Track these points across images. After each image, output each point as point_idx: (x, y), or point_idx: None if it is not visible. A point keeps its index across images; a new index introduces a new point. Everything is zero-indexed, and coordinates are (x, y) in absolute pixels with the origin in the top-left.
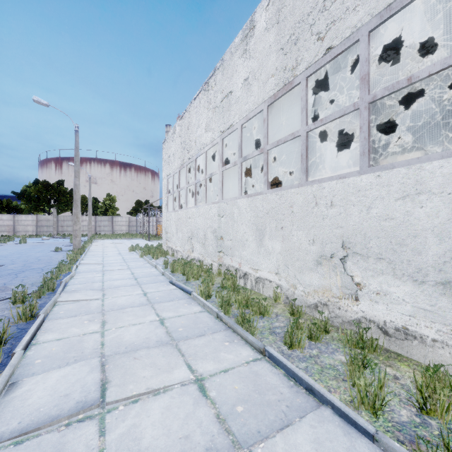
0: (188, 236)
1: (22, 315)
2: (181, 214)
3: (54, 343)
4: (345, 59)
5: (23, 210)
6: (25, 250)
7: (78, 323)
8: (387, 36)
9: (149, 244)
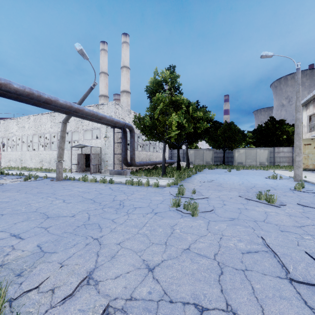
0: (8, 160)
1: None
2: (4, 153)
3: None
4: None
5: None
6: None
7: None
8: None
9: None
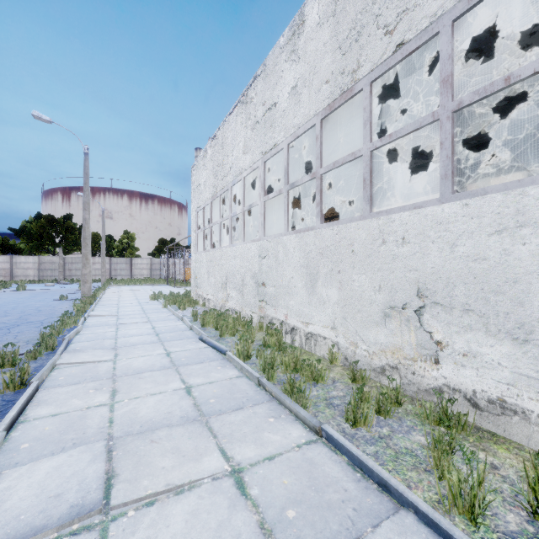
0: (222, 281)
1: (10, 382)
2: (214, 255)
3: (47, 420)
4: (416, 63)
5: (23, 250)
6: (23, 299)
7: (81, 393)
8: (468, 34)
9: (175, 291)
